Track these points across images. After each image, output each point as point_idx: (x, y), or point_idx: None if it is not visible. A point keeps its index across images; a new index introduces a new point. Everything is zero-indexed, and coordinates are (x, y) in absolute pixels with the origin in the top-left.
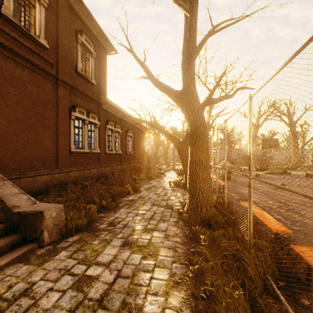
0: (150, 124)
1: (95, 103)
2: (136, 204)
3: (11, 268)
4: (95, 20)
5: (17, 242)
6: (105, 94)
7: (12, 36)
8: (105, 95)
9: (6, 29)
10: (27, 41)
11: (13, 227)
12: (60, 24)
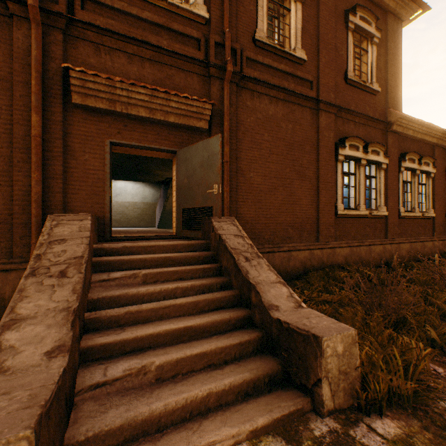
0: None
1: (377, 127)
2: None
3: (270, 445)
4: None
5: (277, 376)
6: (398, 104)
7: (266, 65)
8: (398, 104)
9: (259, 58)
10: (281, 64)
11: (270, 342)
12: (322, 15)
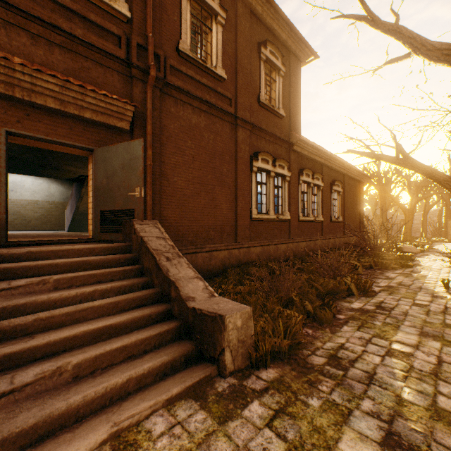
0: (395, 160)
1: (283, 145)
2: (375, 323)
3: (183, 407)
4: (284, 15)
5: (192, 356)
6: (298, 128)
7: (189, 76)
8: (298, 129)
9: (183, 68)
10: (203, 77)
11: (187, 328)
12: (239, 41)
